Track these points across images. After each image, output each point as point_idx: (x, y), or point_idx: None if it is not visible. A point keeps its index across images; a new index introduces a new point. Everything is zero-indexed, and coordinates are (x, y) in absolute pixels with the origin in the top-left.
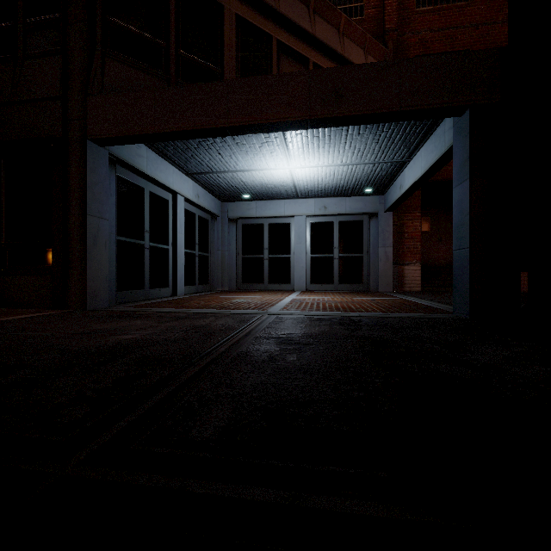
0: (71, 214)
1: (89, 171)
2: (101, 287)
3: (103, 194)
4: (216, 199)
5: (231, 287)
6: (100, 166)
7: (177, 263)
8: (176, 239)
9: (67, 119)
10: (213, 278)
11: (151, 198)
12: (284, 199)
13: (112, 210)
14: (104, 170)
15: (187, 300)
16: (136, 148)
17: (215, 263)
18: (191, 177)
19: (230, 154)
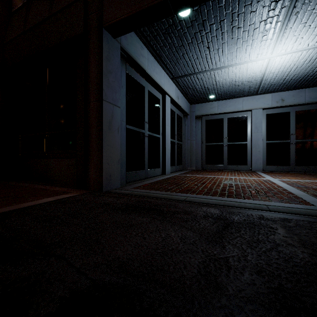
0: (90, 102)
1: (104, 59)
2: (114, 170)
3: (116, 83)
4: (187, 102)
5: (197, 167)
6: (113, 57)
7: (166, 148)
8: (164, 130)
9: (87, 14)
10: (185, 160)
11: (149, 96)
12: (242, 97)
13: (122, 100)
14: (117, 62)
15: (180, 180)
16: (140, 49)
17: (186, 149)
18: (175, 82)
19: (218, 47)
